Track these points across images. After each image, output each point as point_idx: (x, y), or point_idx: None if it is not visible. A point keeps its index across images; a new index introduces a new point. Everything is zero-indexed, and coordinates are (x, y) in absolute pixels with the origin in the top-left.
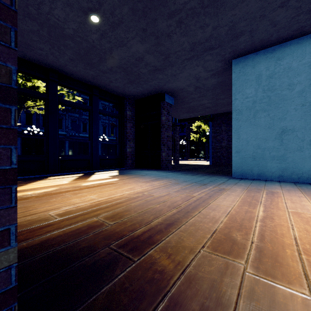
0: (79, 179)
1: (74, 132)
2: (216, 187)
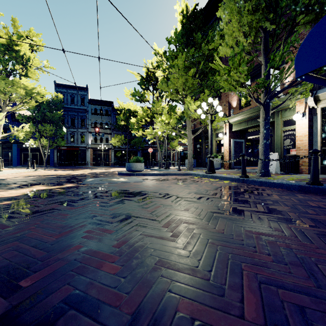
0: None
1: None
2: None
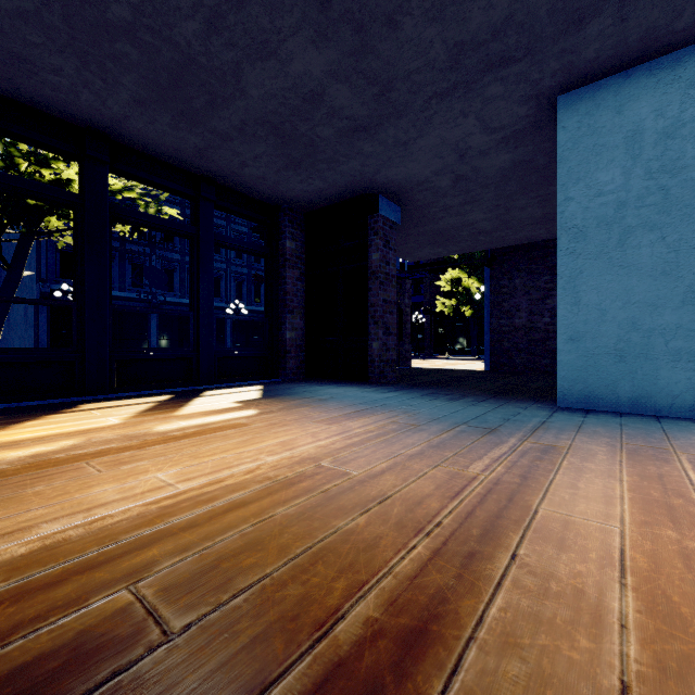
0: (156, 411)
1: (169, 295)
2: (529, 442)
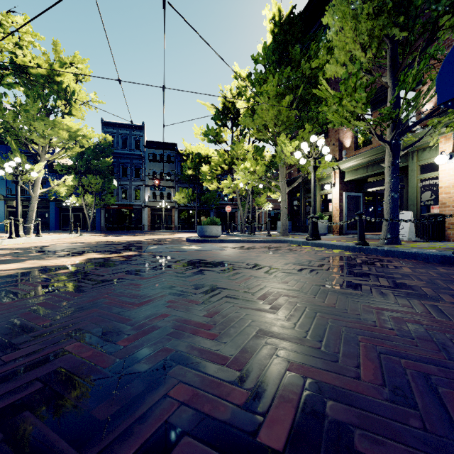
0: None
1: None
2: None
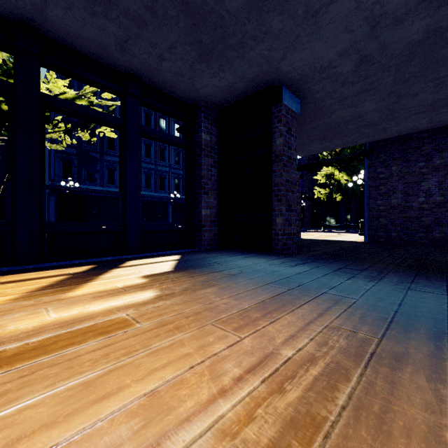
0: (50, 290)
1: None
2: None
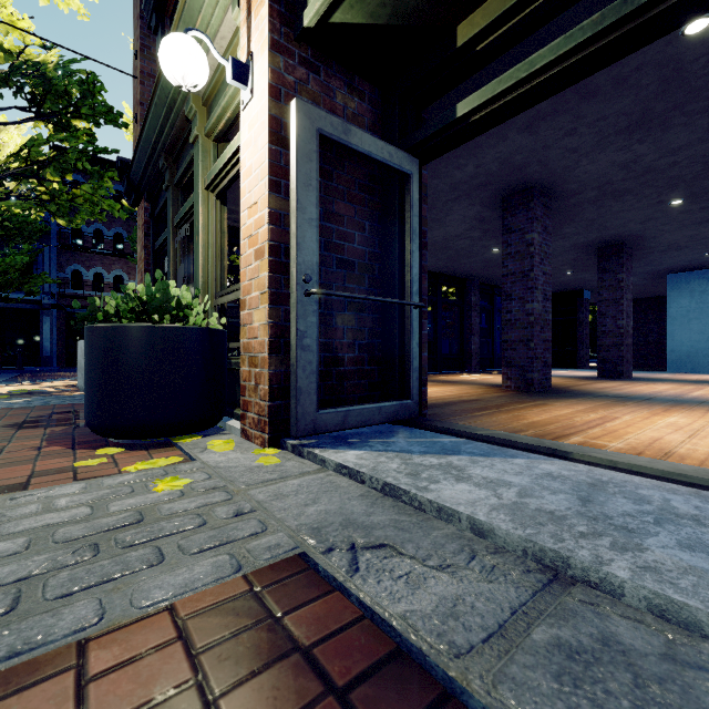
0: None
1: None
2: (655, 374)
